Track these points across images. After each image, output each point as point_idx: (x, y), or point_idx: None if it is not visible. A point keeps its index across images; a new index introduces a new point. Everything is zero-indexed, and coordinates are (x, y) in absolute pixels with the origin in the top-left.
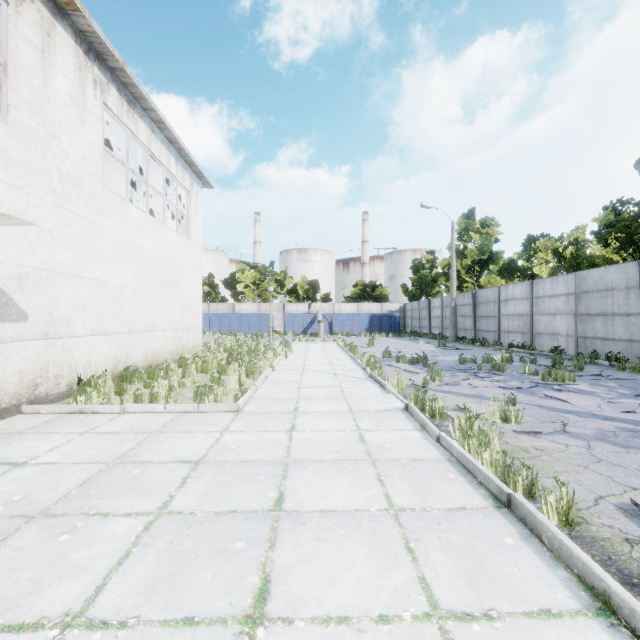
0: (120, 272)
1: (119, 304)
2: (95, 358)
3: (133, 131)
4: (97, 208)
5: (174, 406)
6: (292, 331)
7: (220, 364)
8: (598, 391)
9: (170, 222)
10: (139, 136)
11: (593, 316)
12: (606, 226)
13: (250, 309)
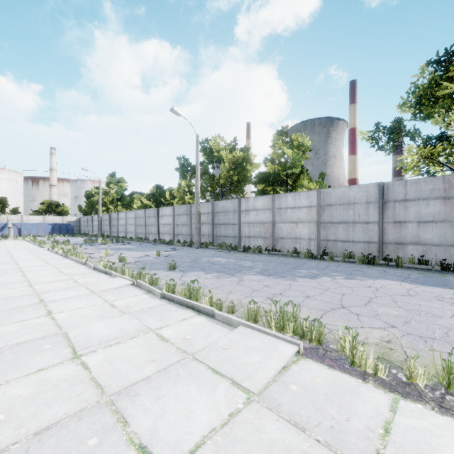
0: None
1: None
2: None
3: None
4: None
5: None
6: None
7: None
8: (113, 245)
9: None
10: None
11: (138, 226)
12: (151, 194)
13: None
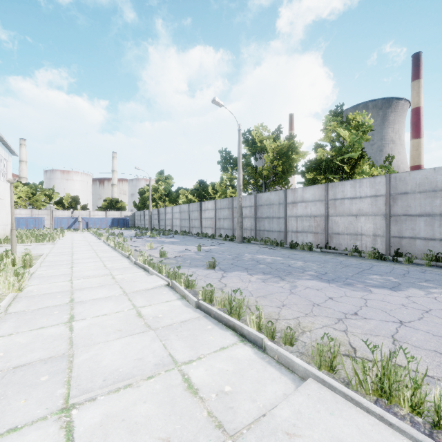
0: None
1: None
2: None
3: None
4: None
5: (34, 243)
6: (60, 227)
7: (37, 237)
8: (159, 238)
9: None
10: None
11: (183, 220)
12: (195, 189)
13: (24, 213)
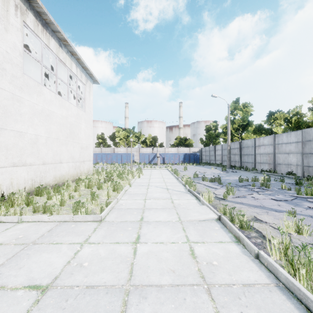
0: (36, 127)
1: (35, 147)
2: (16, 180)
3: (46, 43)
4: (18, 86)
5: (56, 217)
6: (143, 162)
7: (98, 183)
8: None
9: (75, 102)
10: (50, 47)
11: None
12: None
13: (122, 151)
